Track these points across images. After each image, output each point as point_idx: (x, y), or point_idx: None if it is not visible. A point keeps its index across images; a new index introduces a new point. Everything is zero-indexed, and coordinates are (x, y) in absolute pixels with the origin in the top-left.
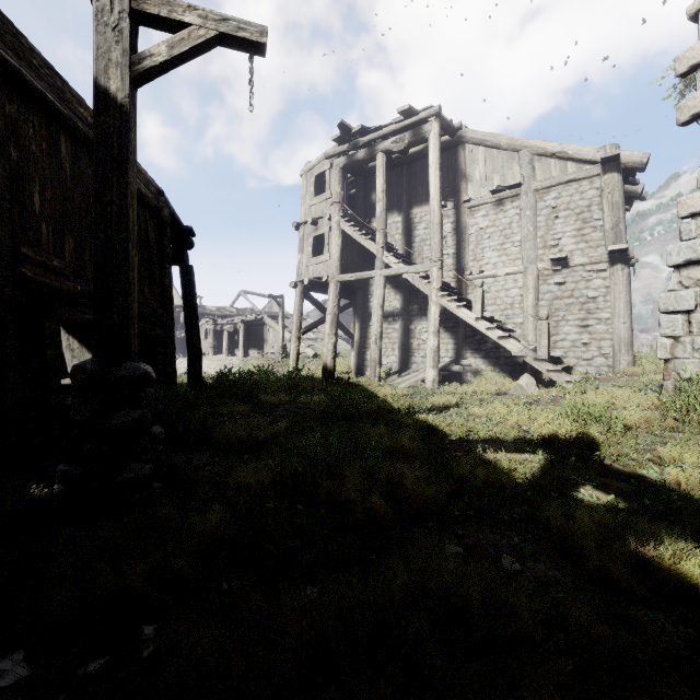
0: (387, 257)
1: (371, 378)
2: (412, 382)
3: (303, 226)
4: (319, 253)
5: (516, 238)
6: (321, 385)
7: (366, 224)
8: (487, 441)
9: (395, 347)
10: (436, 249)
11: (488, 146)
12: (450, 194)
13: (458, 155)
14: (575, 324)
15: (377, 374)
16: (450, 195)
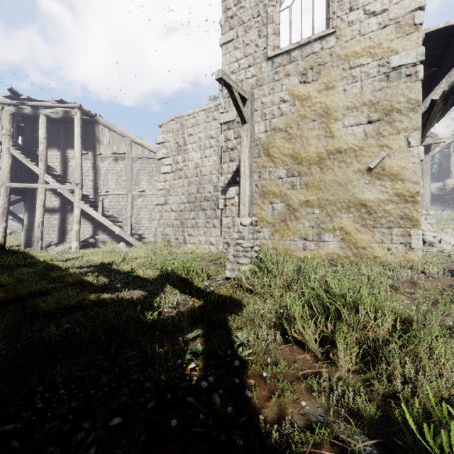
0: (47, 177)
1: (35, 248)
2: (63, 249)
3: None
4: None
5: (124, 178)
6: None
7: (32, 155)
8: (77, 267)
9: (55, 229)
10: (78, 179)
11: (111, 129)
12: (90, 147)
13: (95, 129)
14: (148, 219)
15: (40, 246)
16: (90, 148)
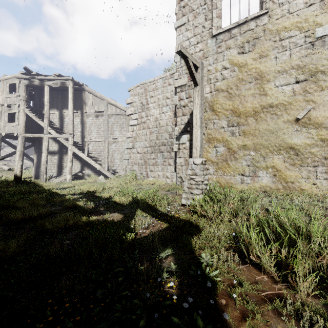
0: (50, 129)
1: (41, 180)
2: (61, 180)
3: (1, 106)
4: (12, 120)
5: (102, 129)
6: (13, 184)
7: (39, 114)
8: (71, 194)
9: (55, 166)
10: (71, 130)
11: (93, 94)
12: (79, 108)
13: (82, 94)
14: (119, 159)
15: (45, 178)
16: (79, 108)
